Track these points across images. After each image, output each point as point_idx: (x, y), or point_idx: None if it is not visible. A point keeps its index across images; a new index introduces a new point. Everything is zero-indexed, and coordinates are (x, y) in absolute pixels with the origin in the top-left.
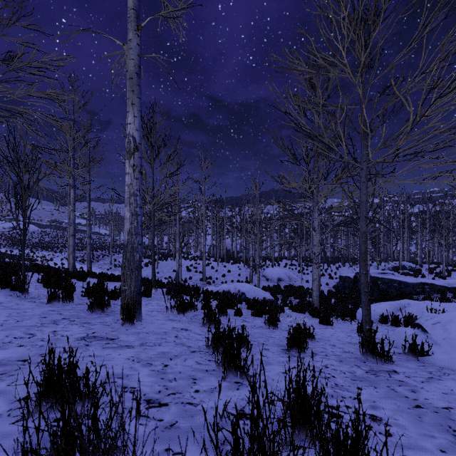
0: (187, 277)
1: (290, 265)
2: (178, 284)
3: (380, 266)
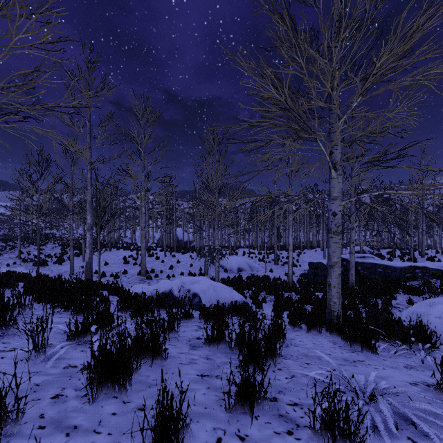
0: (121, 271)
1: (248, 253)
2: (85, 283)
3: None
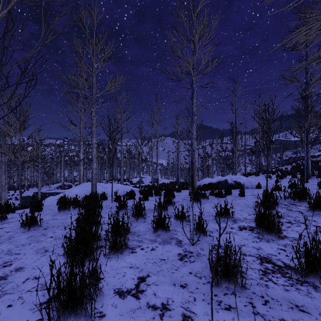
0: None
1: None
2: None
3: (52, 187)
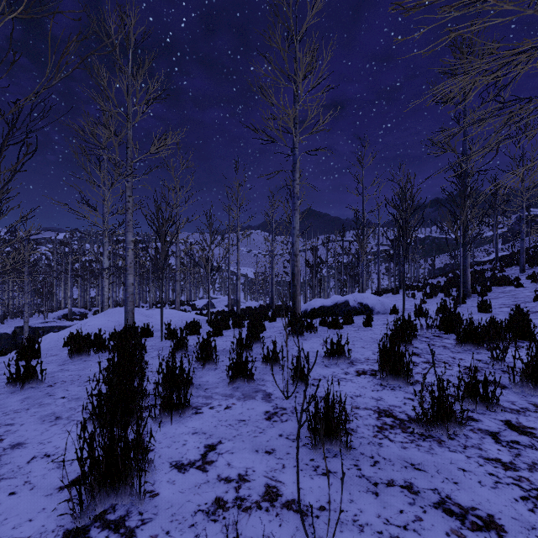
0: None
1: None
2: None
3: (50, 316)
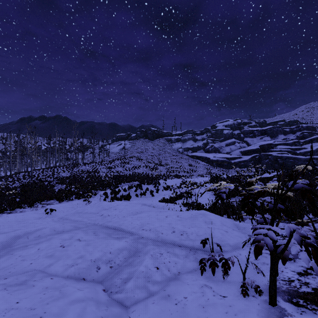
0: None
1: None
2: None
3: None
